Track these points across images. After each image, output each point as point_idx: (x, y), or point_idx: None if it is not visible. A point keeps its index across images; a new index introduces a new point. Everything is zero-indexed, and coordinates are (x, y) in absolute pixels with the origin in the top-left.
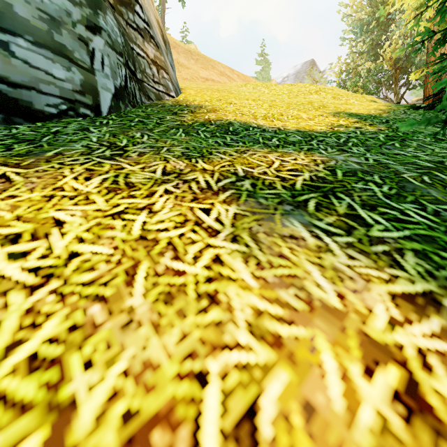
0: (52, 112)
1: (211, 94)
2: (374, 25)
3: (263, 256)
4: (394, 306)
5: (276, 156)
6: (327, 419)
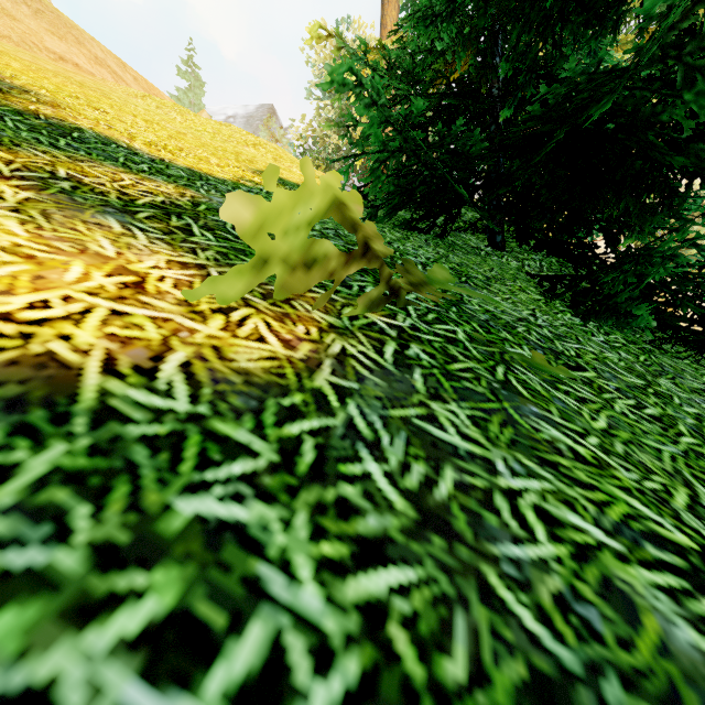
0: None
1: (62, 84)
2: None
3: (49, 226)
4: (165, 264)
5: (133, 177)
6: (54, 281)
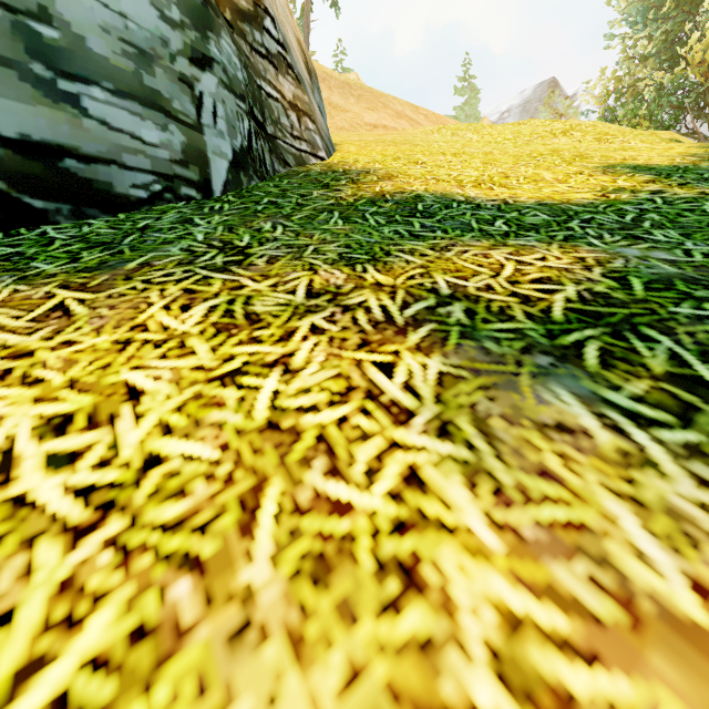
0: (141, 196)
1: (384, 150)
2: (670, 6)
3: (506, 473)
4: None
5: (507, 253)
6: None
